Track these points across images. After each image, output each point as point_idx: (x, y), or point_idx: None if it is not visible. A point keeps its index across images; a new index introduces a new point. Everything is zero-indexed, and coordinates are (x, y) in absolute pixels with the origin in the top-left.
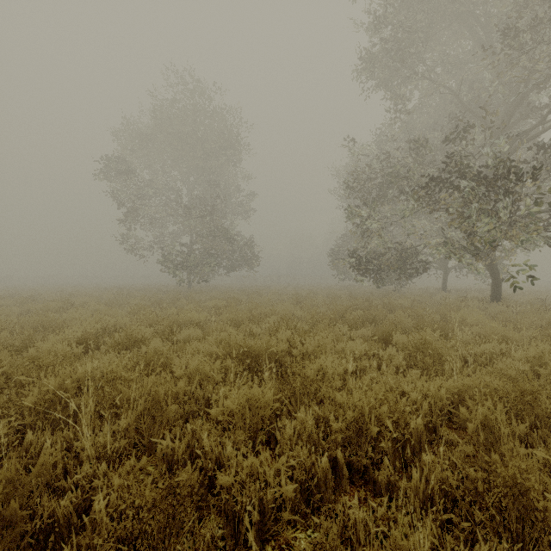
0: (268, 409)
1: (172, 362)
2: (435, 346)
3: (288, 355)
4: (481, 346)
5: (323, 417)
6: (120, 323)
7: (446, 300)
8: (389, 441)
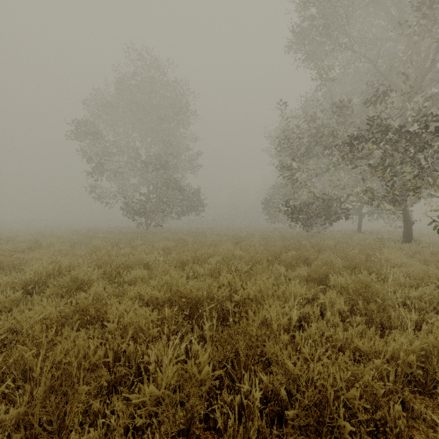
0: (205, 388)
1: (108, 311)
2: (378, 292)
3: (230, 299)
4: (419, 290)
5: (271, 388)
6: (74, 263)
7: (365, 240)
8: (361, 435)
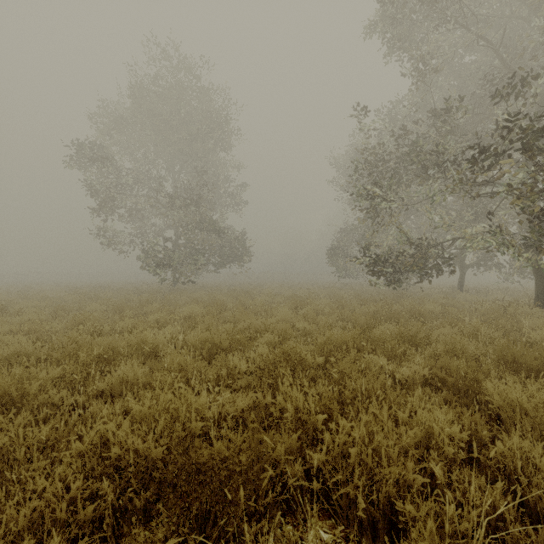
0: None
1: None
2: None
3: (299, 450)
4: None
5: None
6: (25, 351)
7: (483, 304)
8: None
